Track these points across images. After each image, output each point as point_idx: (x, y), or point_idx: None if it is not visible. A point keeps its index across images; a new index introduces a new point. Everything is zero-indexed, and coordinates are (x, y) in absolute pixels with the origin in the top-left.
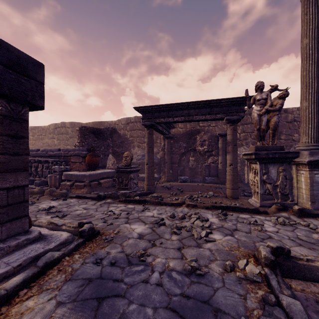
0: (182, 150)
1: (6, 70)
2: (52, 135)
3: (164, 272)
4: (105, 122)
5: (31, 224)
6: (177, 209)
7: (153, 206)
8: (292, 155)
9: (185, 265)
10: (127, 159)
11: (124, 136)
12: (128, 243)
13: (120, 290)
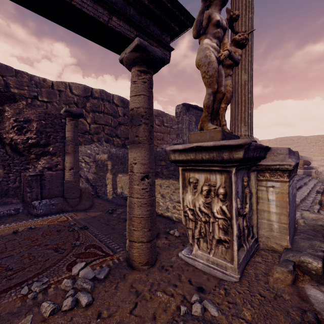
0: None
1: None
2: None
3: None
4: None
5: None
6: None
7: None
8: (263, 154)
9: None
10: None
11: None
12: None
13: None
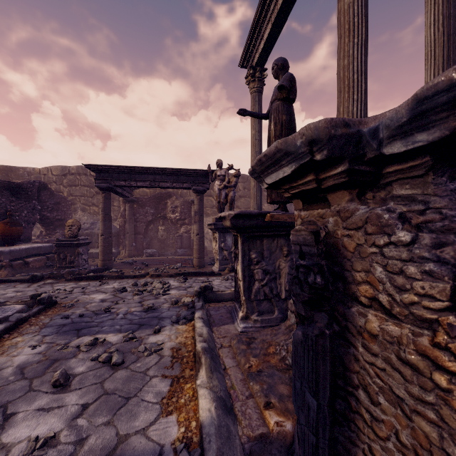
0: (149, 217)
1: None
2: None
3: (127, 314)
4: (20, 168)
5: None
6: (140, 280)
7: (112, 280)
8: None
9: (144, 307)
10: (72, 229)
11: (61, 195)
12: (92, 305)
13: (93, 325)
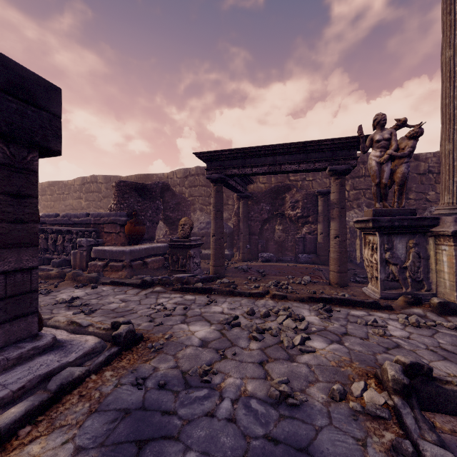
0: (265, 215)
1: (4, 96)
2: (78, 194)
3: (238, 400)
4: (154, 175)
5: (42, 325)
6: (257, 302)
7: (222, 297)
8: (429, 223)
9: (271, 390)
10: (184, 229)
11: (181, 195)
12: (185, 354)
13: (172, 429)
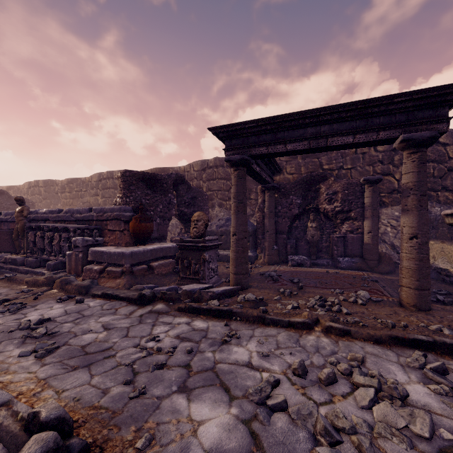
0: (295, 210)
1: None
2: (95, 191)
3: None
4: (170, 168)
5: None
6: (303, 340)
7: (247, 326)
8: None
9: None
10: (198, 226)
11: (197, 189)
12: None
13: None
